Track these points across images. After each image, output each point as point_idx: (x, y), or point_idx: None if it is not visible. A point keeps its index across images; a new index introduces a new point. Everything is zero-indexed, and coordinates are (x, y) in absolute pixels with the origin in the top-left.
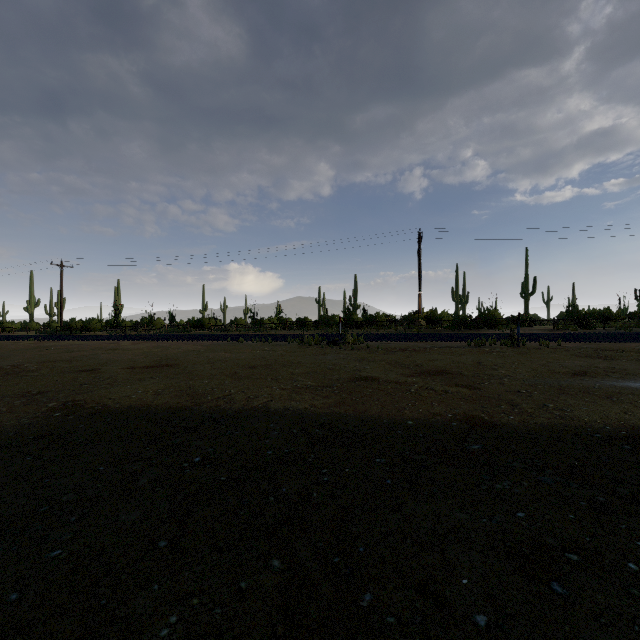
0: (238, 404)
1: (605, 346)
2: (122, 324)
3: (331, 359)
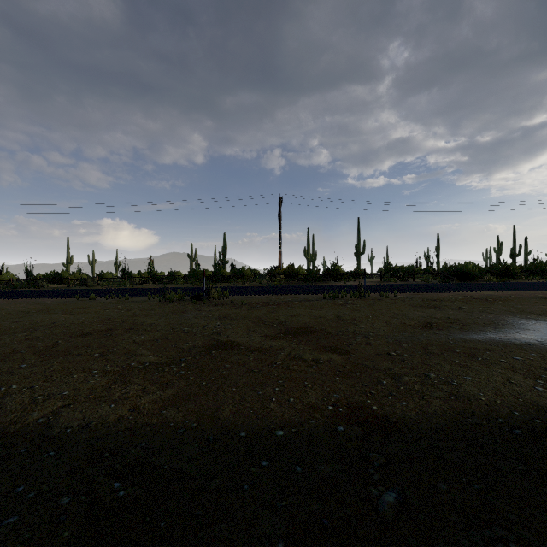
0: None
1: (427, 296)
2: None
3: (190, 318)
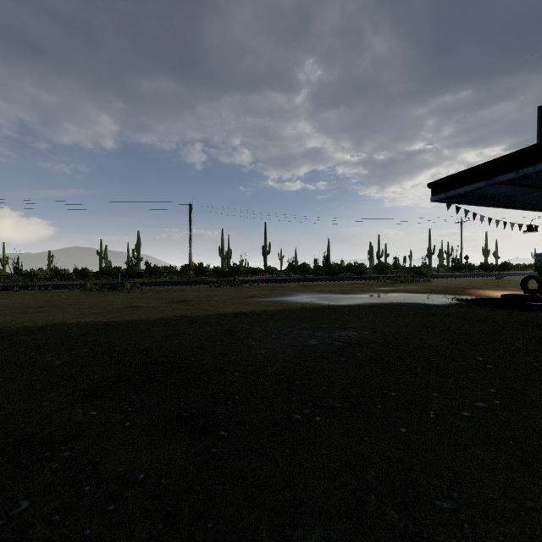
0: (41, 323)
1: (279, 285)
2: None
3: (111, 299)
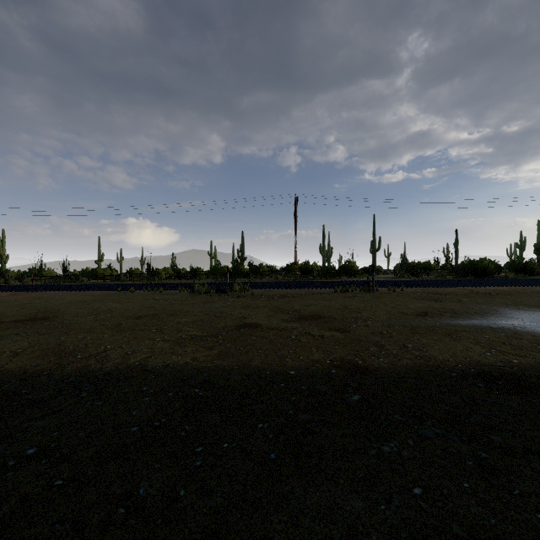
0: (111, 363)
1: (433, 290)
2: (6, 274)
3: (219, 307)
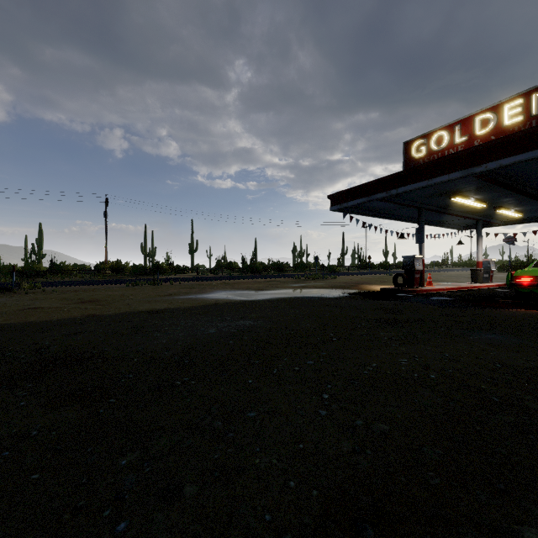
0: None
1: (202, 283)
2: None
3: (3, 301)
